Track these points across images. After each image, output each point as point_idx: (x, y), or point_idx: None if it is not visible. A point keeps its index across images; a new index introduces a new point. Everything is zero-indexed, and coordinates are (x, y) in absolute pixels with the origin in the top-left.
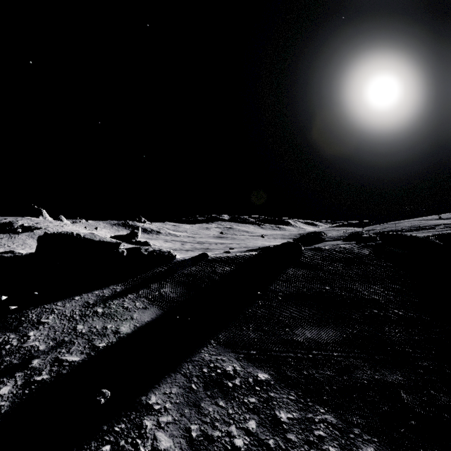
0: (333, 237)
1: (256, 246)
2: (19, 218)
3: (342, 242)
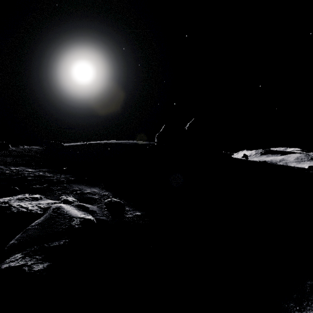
0: None
1: None
2: None
3: None
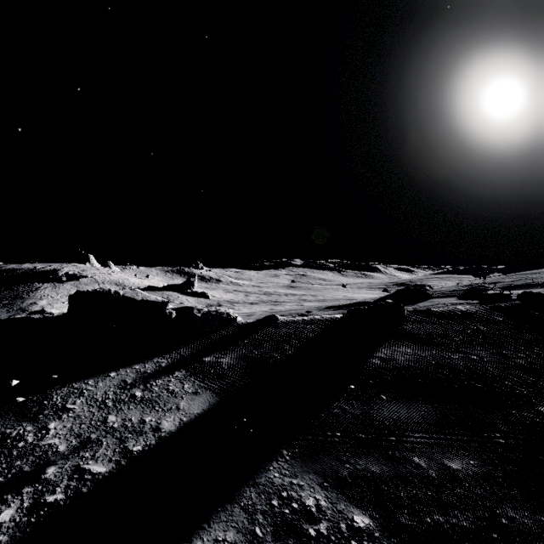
0: (442, 291)
1: (336, 298)
2: (64, 265)
3: (457, 301)
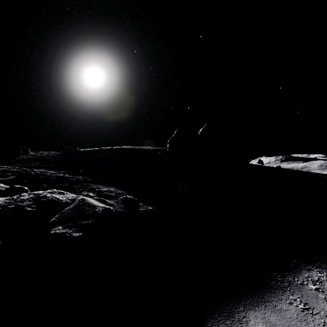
0: None
1: None
2: None
3: None
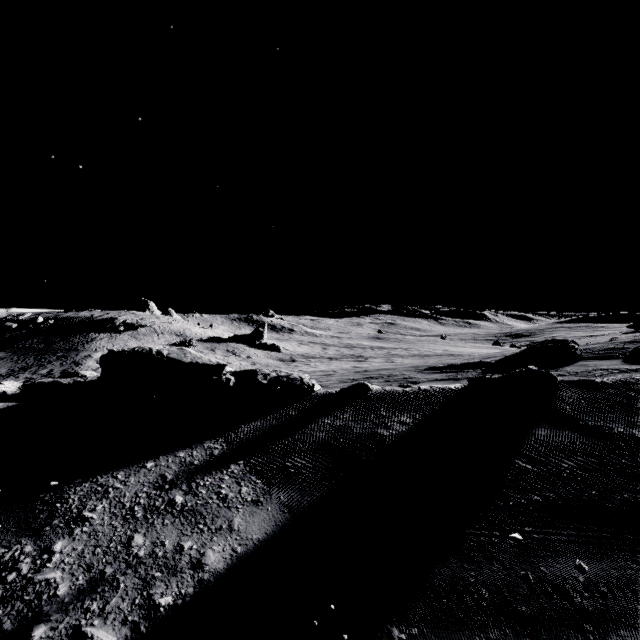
0: (593, 349)
1: (434, 353)
2: (122, 313)
3: (627, 366)
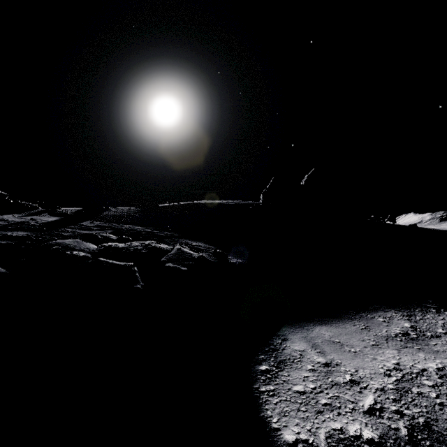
0: None
1: None
2: None
3: None
